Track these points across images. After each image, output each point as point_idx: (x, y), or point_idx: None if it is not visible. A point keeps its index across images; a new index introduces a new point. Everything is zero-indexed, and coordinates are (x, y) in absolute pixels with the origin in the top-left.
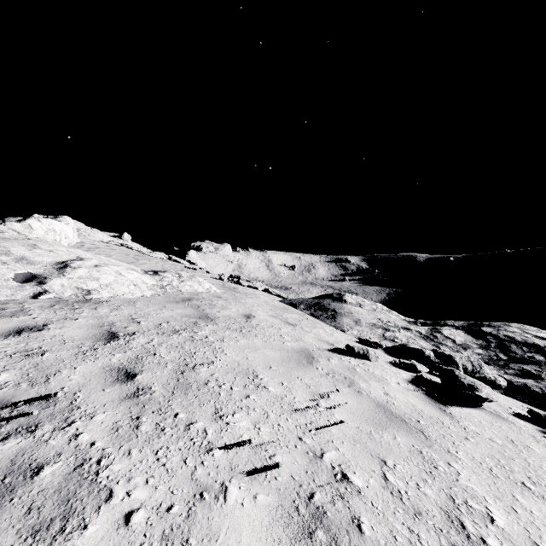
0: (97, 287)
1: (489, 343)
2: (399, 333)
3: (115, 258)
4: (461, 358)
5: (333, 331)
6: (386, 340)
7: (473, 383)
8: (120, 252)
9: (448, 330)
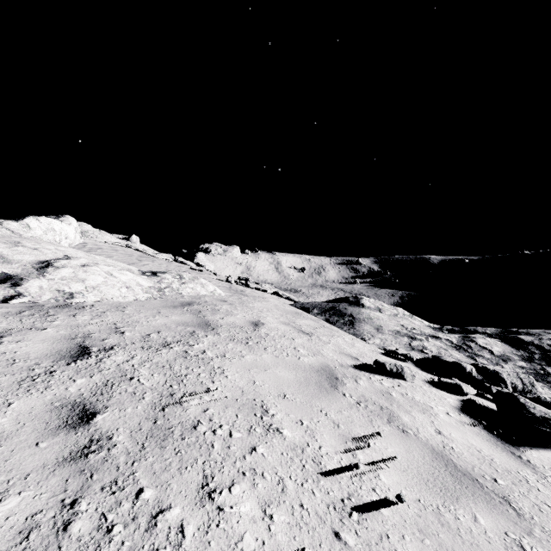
0: (82, 289)
1: (532, 354)
2: (428, 343)
3: (116, 258)
4: (508, 375)
5: (353, 340)
6: (413, 351)
7: (547, 415)
8: (124, 253)
9: (482, 339)
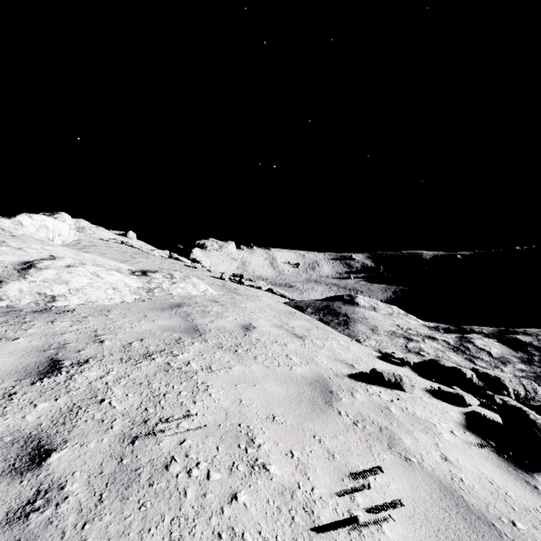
0: (65, 291)
1: (531, 356)
2: (424, 344)
3: (109, 256)
4: (510, 381)
5: (348, 342)
6: (410, 353)
7: None
8: (118, 249)
9: (480, 340)
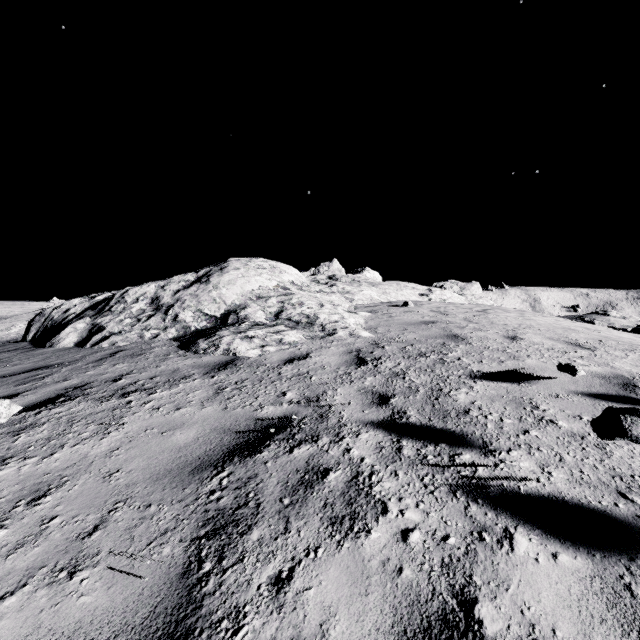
0: (447, 298)
1: None
2: None
3: None
4: None
5: None
6: None
7: None
8: None
9: None
